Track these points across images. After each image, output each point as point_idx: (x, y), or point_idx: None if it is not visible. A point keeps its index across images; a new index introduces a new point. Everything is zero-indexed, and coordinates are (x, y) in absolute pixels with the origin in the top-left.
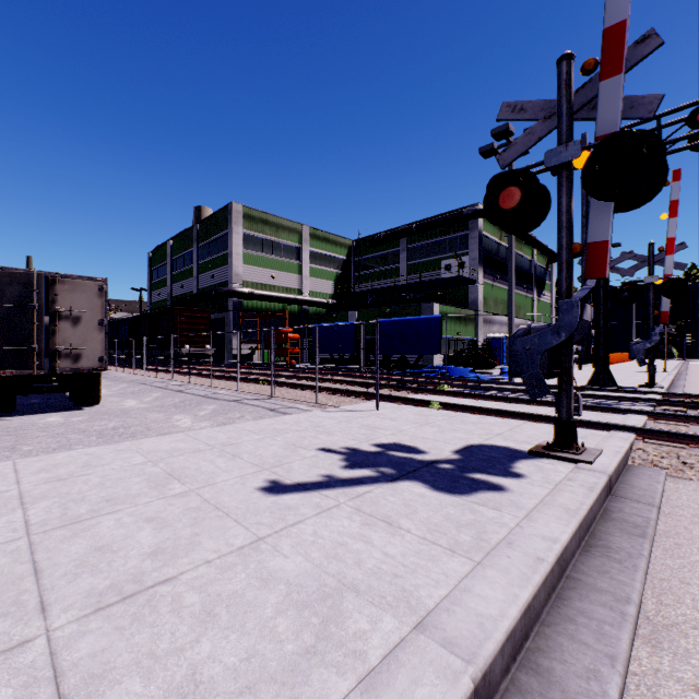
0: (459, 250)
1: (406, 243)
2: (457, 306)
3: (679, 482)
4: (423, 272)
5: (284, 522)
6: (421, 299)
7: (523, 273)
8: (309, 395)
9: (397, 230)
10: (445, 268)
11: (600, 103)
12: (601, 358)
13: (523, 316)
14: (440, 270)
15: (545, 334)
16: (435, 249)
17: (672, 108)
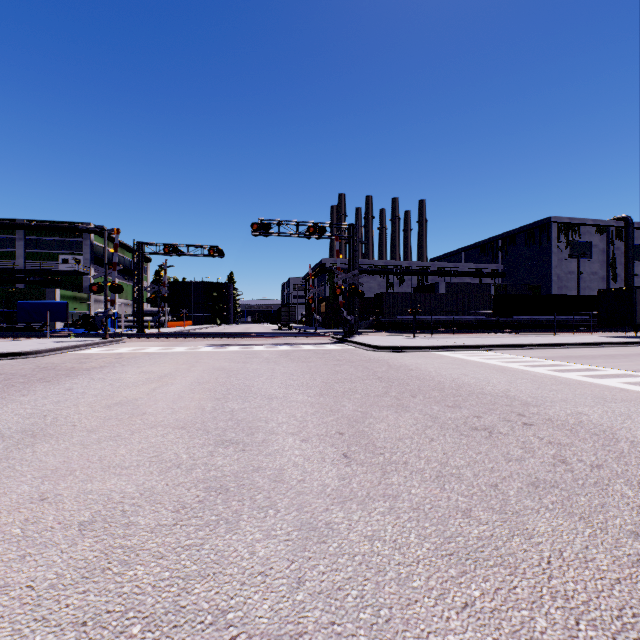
0: (75, 251)
1: (25, 234)
2: (74, 291)
3: (129, 342)
4: (42, 260)
5: (55, 343)
6: (41, 282)
7: (126, 269)
8: (2, 339)
9: (15, 223)
10: (64, 263)
11: (113, 275)
12: (141, 323)
13: (126, 297)
14: (59, 261)
15: (102, 316)
16: (54, 245)
17: (160, 243)
